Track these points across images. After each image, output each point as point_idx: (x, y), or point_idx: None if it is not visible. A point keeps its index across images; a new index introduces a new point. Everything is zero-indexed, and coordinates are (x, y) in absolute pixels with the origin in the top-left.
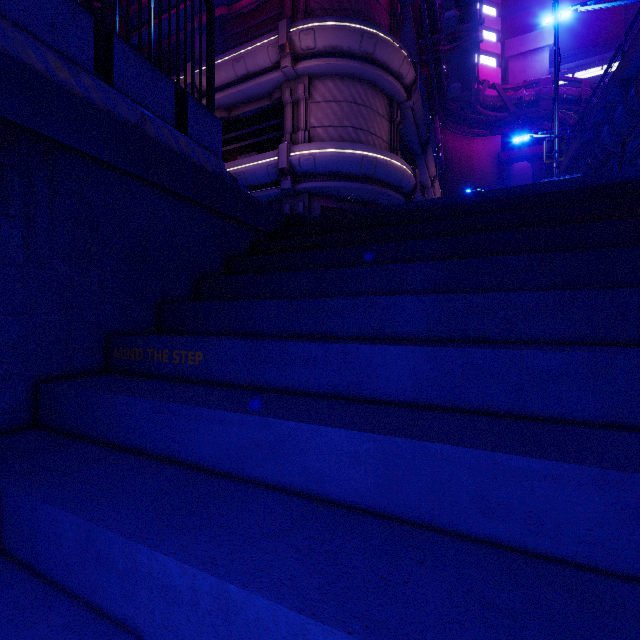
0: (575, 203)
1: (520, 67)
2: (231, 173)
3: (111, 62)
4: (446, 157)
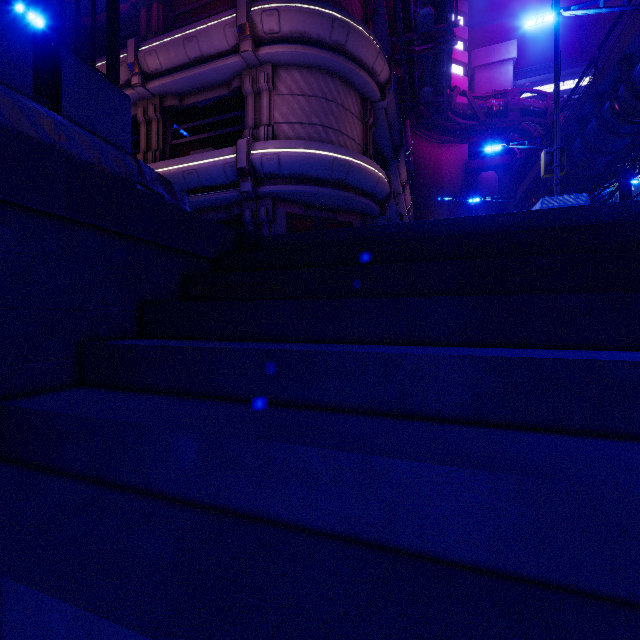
0: (633, 241)
1: (486, 78)
2: (181, 170)
3: None
4: (415, 163)
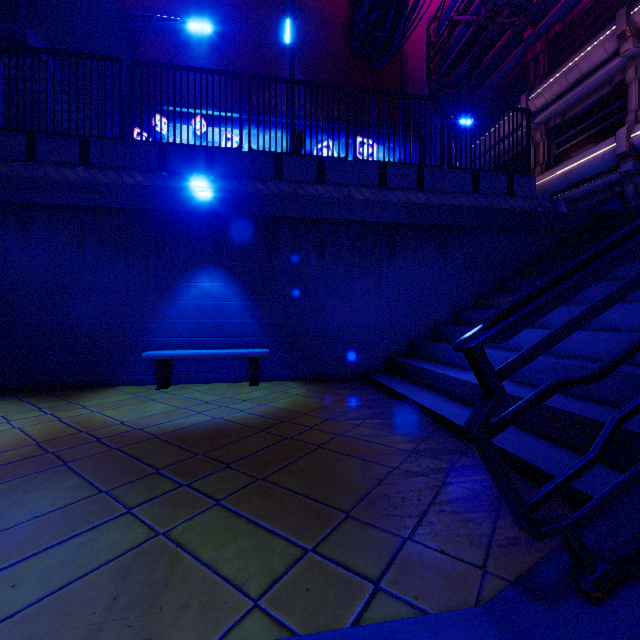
0: None
1: None
2: (563, 174)
3: (478, 184)
4: None
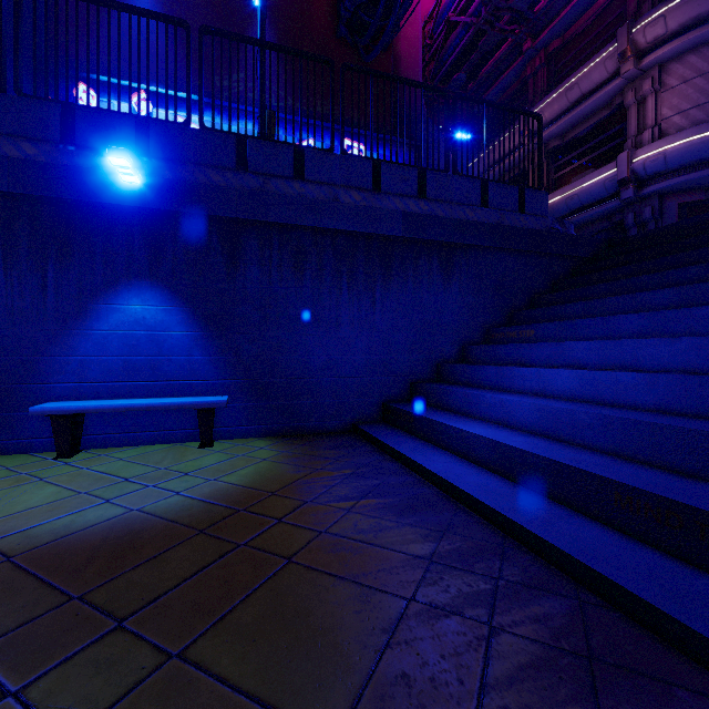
0: None
1: None
2: (563, 199)
3: (487, 196)
4: None
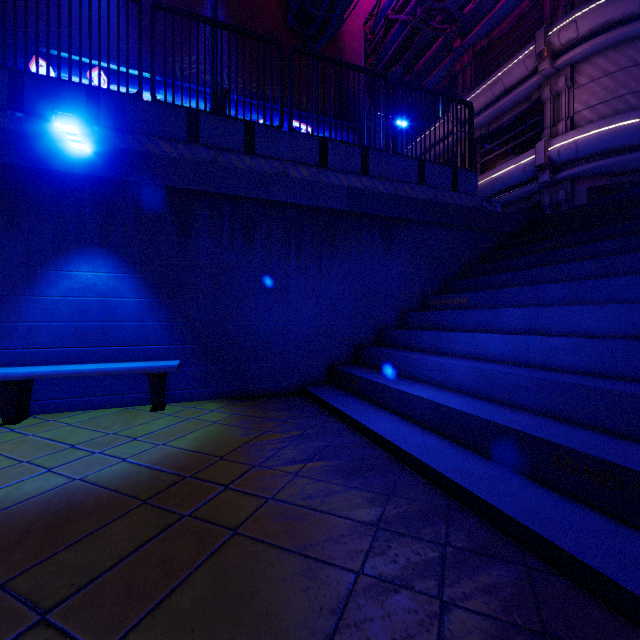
0: None
1: None
2: (489, 181)
3: (424, 175)
4: None
